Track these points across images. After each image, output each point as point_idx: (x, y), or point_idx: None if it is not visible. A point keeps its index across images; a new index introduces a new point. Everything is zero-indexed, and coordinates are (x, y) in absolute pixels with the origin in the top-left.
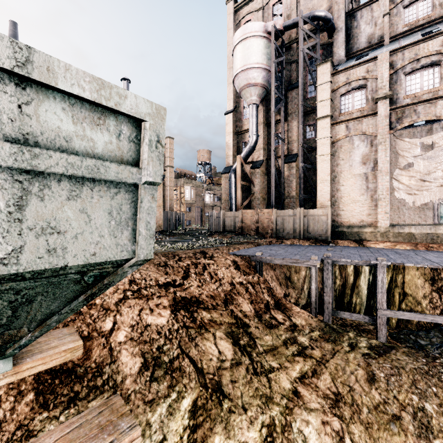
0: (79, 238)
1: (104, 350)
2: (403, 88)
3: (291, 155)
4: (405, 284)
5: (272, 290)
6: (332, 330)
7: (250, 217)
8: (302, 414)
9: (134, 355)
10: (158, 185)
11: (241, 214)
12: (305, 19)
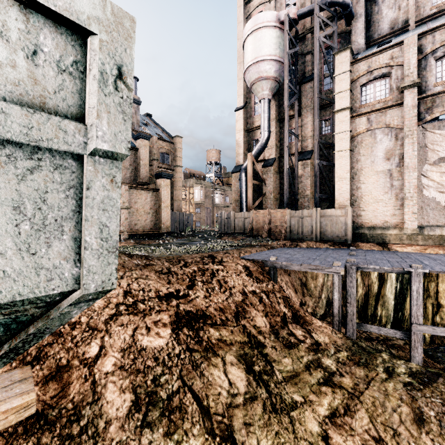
0: None
1: (86, 384)
2: (433, 75)
3: (305, 152)
4: (440, 293)
5: (289, 300)
6: (362, 350)
7: (262, 217)
8: None
9: (123, 390)
10: (166, 185)
11: (253, 215)
12: (321, 5)
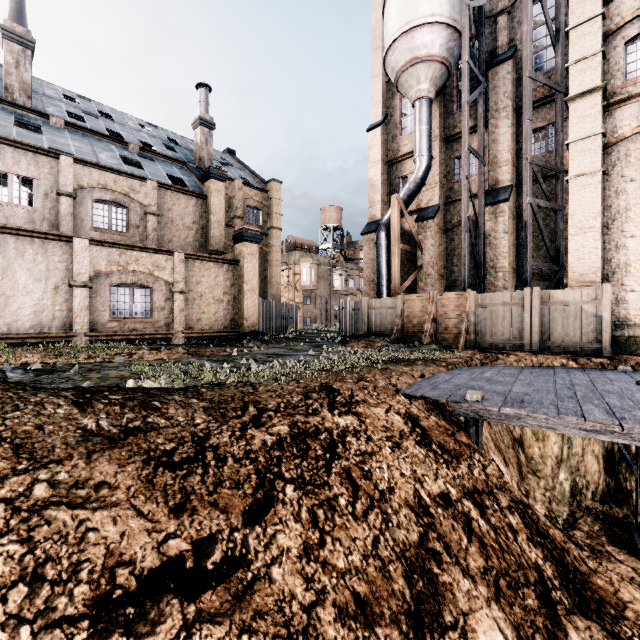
0: None
1: None
2: None
3: (496, 190)
4: None
5: (531, 512)
6: None
7: (420, 307)
8: None
9: None
10: (251, 254)
11: (402, 303)
12: None
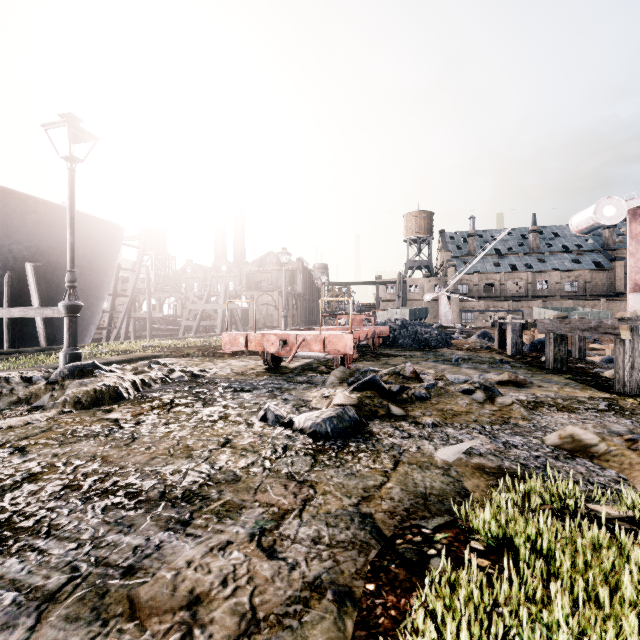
0: None
1: None
2: None
3: None
4: None
5: None
6: None
7: None
8: None
9: None
10: None
11: None
12: None
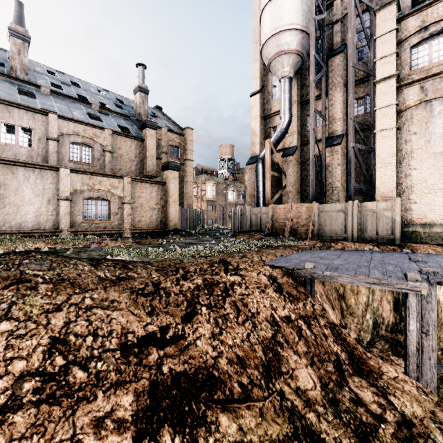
0: None
1: None
2: None
3: (333, 137)
4: None
5: (338, 329)
6: None
7: (283, 213)
8: None
9: None
10: (173, 178)
11: (272, 211)
12: None
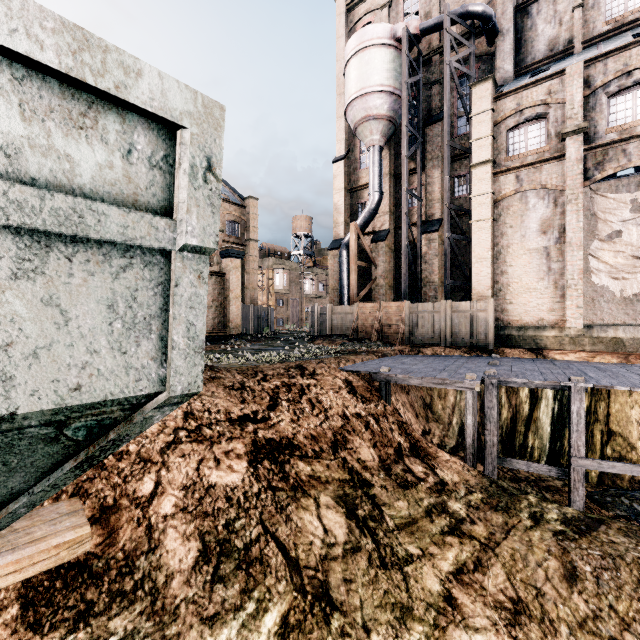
0: (43, 357)
1: (139, 529)
2: (605, 117)
3: (431, 221)
4: (611, 416)
5: (405, 426)
6: (502, 491)
7: (371, 313)
8: (462, 638)
9: (187, 537)
10: (235, 267)
11: (357, 310)
12: (453, 16)
